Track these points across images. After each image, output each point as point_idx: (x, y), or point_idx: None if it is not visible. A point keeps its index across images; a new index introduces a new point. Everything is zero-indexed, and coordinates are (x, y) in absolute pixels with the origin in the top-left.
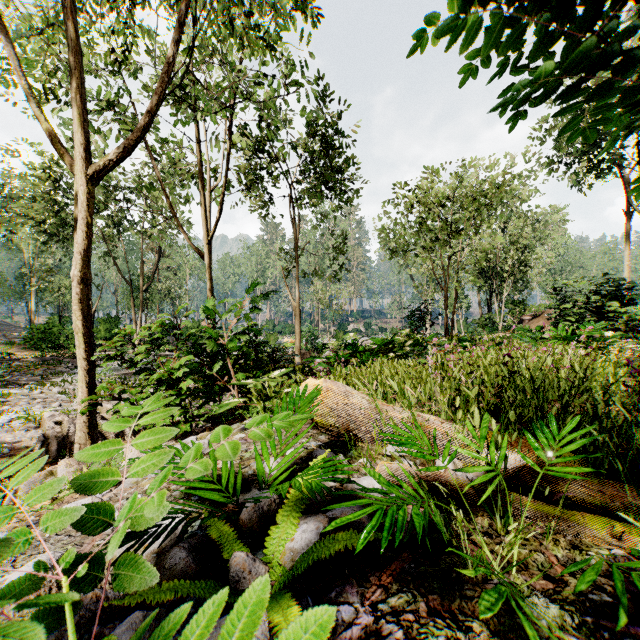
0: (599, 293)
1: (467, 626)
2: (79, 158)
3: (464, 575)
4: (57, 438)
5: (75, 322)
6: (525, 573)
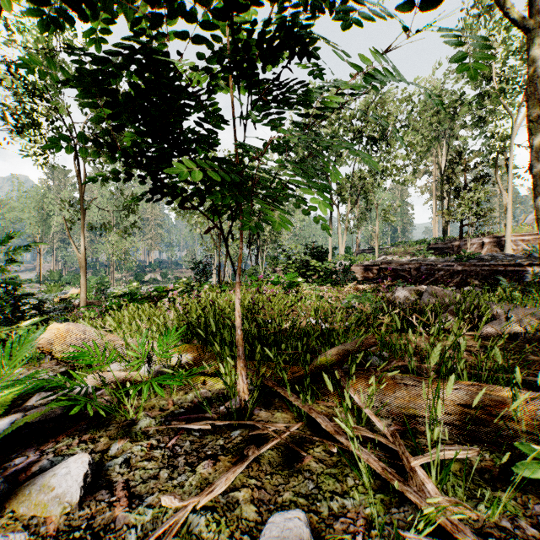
0: (307, 254)
1: (97, 441)
2: None
3: (113, 421)
4: None
5: None
6: (151, 411)
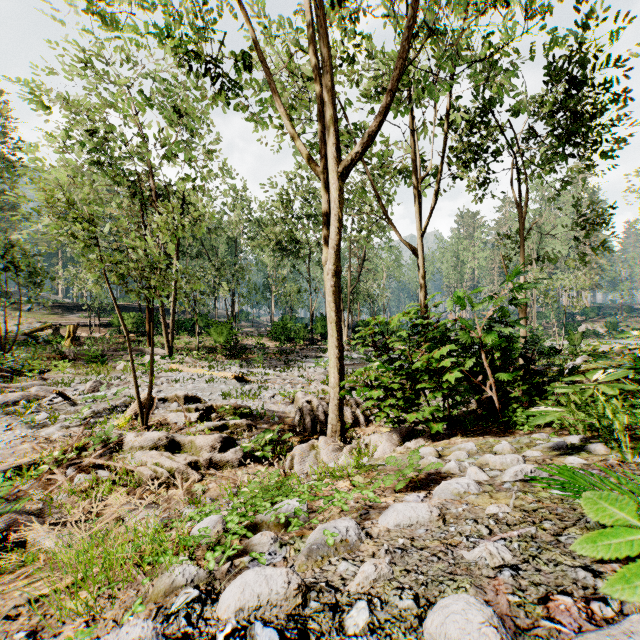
0: None
1: None
2: (335, 159)
3: None
4: (310, 415)
5: (330, 312)
6: None
